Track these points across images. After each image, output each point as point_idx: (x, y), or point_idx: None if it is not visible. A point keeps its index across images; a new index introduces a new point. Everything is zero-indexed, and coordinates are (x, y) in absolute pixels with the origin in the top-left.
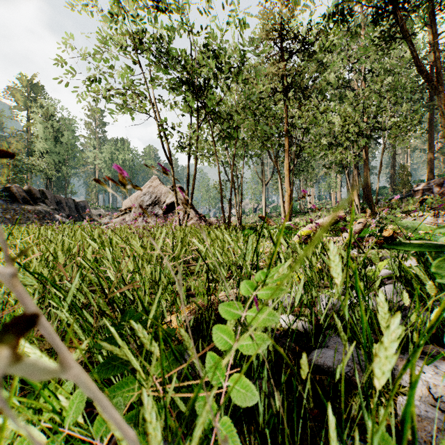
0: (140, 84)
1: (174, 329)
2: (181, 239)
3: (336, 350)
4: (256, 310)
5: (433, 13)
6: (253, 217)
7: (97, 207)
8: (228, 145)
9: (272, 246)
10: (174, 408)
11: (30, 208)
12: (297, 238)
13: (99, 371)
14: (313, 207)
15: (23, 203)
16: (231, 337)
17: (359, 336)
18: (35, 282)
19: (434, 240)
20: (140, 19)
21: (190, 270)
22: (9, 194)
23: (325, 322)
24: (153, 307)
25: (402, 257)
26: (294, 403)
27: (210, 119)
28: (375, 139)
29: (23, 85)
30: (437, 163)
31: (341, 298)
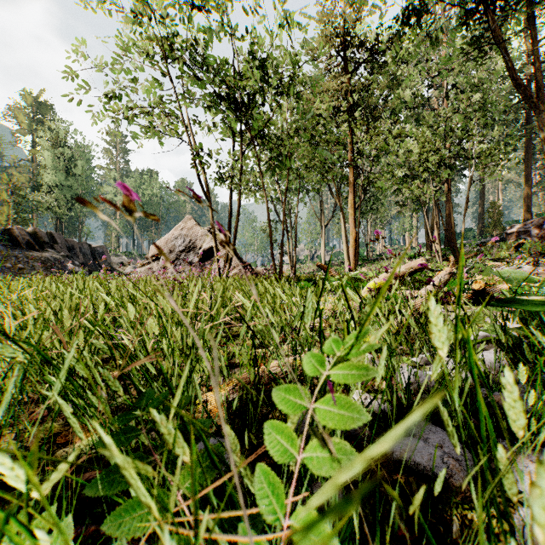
0: (171, 101)
1: (209, 420)
2: (222, 293)
3: (426, 440)
4: (332, 402)
5: (532, 14)
6: (310, 266)
7: (118, 254)
8: (279, 178)
9: (336, 302)
10: (209, 543)
11: (36, 255)
12: (366, 292)
13: (102, 483)
14: (388, 253)
15: (28, 248)
16: (295, 443)
17: (475, 434)
18: (18, 353)
19: (539, 294)
20: (170, 20)
21: (232, 332)
22: (9, 237)
23: (407, 402)
24: (179, 392)
25: (507, 317)
26: (377, 522)
27: (257, 145)
28: (460, 170)
29: (28, 104)
30: (534, 199)
31: (425, 369)
